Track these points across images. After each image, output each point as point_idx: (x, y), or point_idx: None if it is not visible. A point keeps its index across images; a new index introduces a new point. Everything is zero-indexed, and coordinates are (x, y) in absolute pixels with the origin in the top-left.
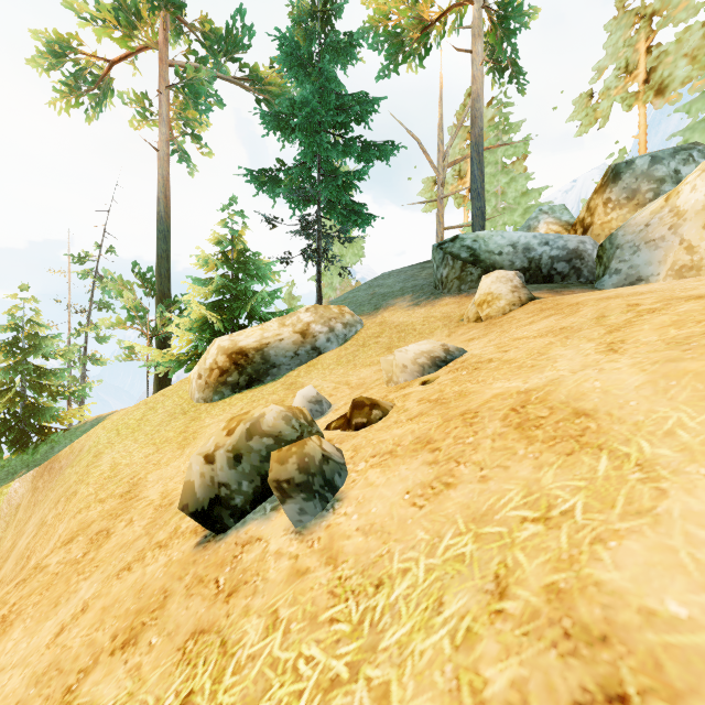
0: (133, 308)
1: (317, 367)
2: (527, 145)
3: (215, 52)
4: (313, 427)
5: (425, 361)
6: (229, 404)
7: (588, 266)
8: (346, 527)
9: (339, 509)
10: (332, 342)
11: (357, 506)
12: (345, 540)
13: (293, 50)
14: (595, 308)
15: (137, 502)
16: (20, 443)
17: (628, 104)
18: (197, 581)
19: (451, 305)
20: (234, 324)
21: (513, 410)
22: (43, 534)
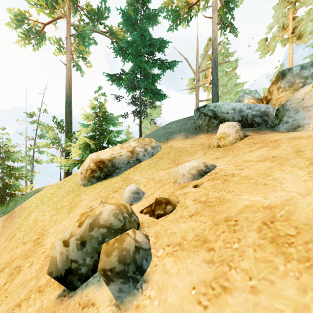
0: (53, 138)
1: (138, 169)
2: (237, 63)
3: (93, 20)
4: (132, 218)
5: (195, 172)
6: (95, 188)
7: (271, 119)
8: (150, 311)
9: (145, 291)
10: (146, 156)
11: (157, 291)
12: None
13: (128, 17)
14: (290, 145)
15: (39, 248)
16: (0, 201)
17: (284, 43)
18: None
19: (204, 138)
20: (100, 146)
21: (265, 224)
22: None
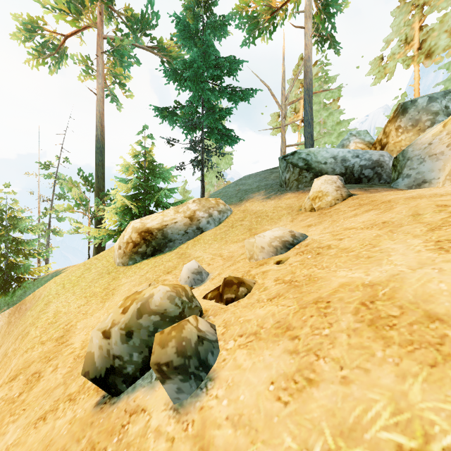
0: (79, 199)
1: (200, 242)
2: (340, 91)
3: (134, 30)
4: (192, 303)
5: (278, 244)
6: (139, 268)
7: (386, 171)
8: (217, 413)
9: (211, 390)
10: (210, 223)
11: (227, 389)
12: (216, 429)
13: (185, 27)
14: (407, 207)
15: (65, 348)
16: (3, 289)
17: (407, 64)
18: (90, 447)
19: (292, 199)
20: (145, 210)
21: (363, 304)
22: (3, 364)
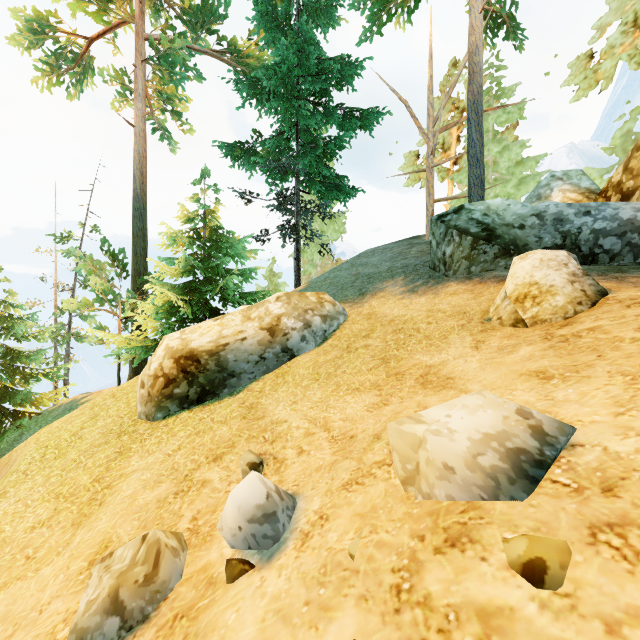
0: (102, 290)
1: (287, 379)
2: (522, 111)
3: (195, 28)
4: None
5: (498, 464)
6: (169, 432)
7: None
8: None
9: None
10: (307, 341)
11: None
12: None
13: (269, 9)
14: None
15: None
16: None
17: (637, 61)
18: None
19: (462, 295)
20: (204, 307)
21: None
22: None
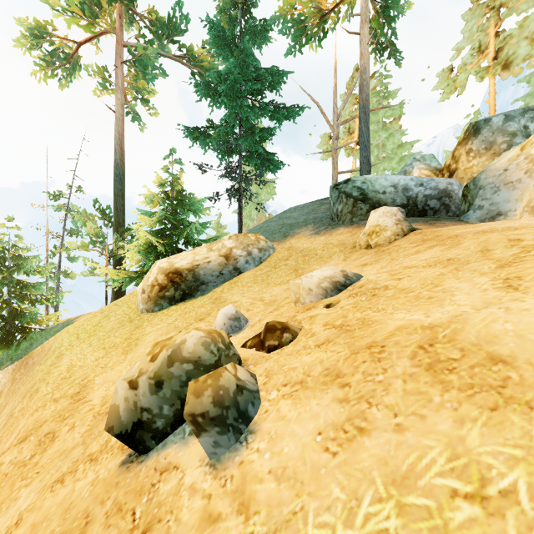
0: (95, 235)
1: (238, 284)
2: (402, 108)
3: (160, 36)
4: (230, 350)
5: (328, 286)
6: (166, 315)
7: (455, 202)
8: (258, 466)
9: (252, 443)
10: (249, 263)
11: (269, 442)
12: (257, 483)
13: (220, 33)
14: (476, 242)
15: (82, 405)
16: (6, 340)
17: (481, 76)
18: (116, 508)
19: (345, 234)
20: (173, 248)
21: (421, 348)
22: (9, 426)
